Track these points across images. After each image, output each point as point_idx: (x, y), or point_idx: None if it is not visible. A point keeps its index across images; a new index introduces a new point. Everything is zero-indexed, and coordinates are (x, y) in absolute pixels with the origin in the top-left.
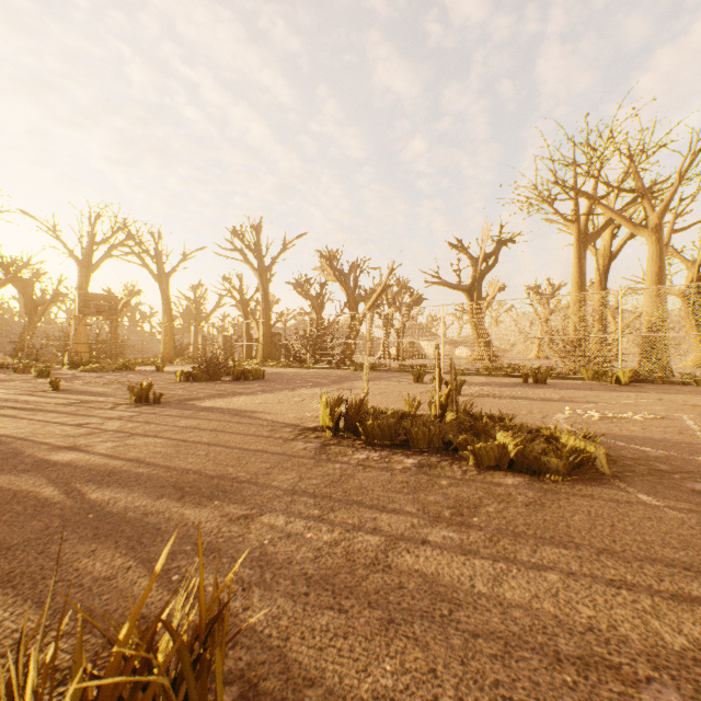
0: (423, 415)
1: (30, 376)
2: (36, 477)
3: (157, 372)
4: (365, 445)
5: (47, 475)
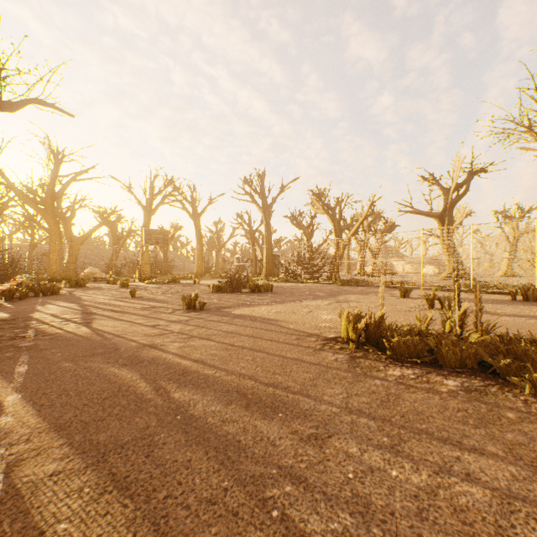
0: (440, 332)
1: (116, 286)
2: (132, 371)
3: (194, 285)
4: (392, 360)
5: (139, 371)
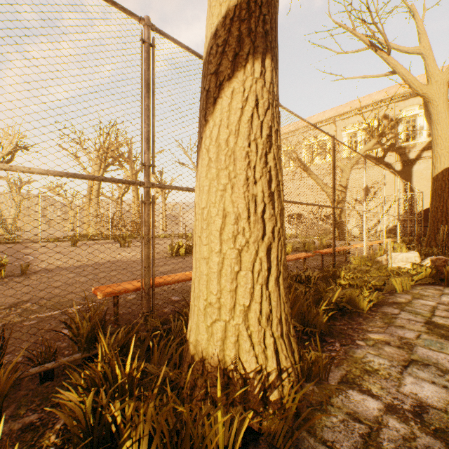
0: None
1: None
2: None
3: None
4: None
5: None
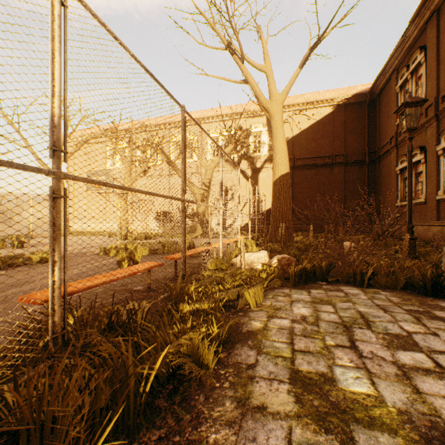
0: None
1: None
2: None
3: None
4: None
5: None
